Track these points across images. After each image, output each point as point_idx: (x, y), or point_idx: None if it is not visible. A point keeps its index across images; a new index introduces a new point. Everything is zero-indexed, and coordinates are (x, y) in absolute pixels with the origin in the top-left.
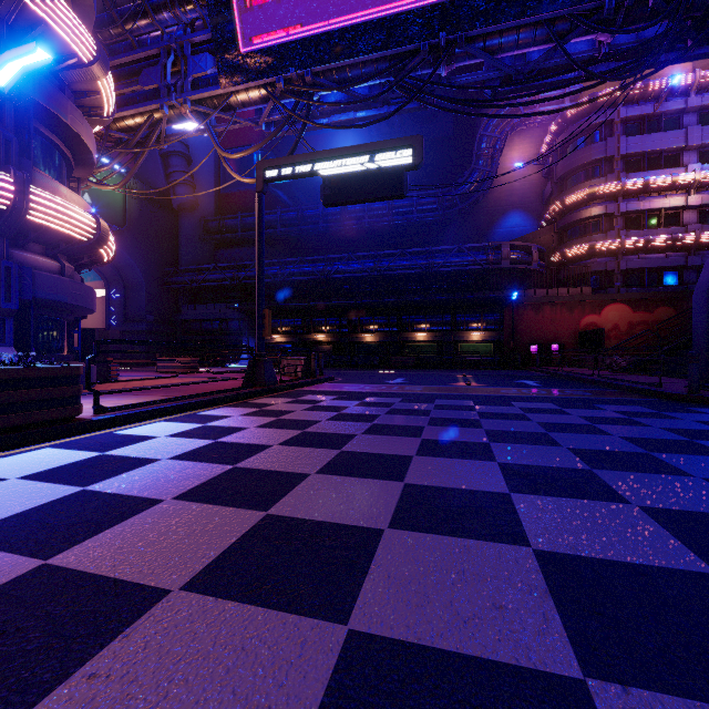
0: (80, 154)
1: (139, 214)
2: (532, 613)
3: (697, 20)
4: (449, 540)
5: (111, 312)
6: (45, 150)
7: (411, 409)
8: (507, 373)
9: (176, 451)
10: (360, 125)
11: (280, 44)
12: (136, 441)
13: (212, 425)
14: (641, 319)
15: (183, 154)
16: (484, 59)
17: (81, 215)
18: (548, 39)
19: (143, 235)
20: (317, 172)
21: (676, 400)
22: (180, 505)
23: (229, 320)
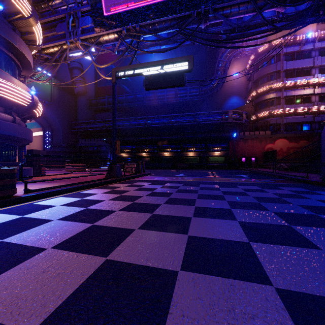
0: (24, 63)
1: (58, 96)
2: None
3: None
4: (219, 280)
5: (45, 142)
6: (6, 60)
7: (188, 189)
8: (232, 171)
9: (63, 214)
10: (163, 51)
11: (124, 11)
12: (43, 208)
13: (86, 199)
14: (293, 146)
15: (79, 68)
16: (223, 19)
17: (23, 92)
18: (254, 10)
19: (60, 106)
20: (141, 73)
21: (316, 184)
22: (54, 253)
23: (101, 146)
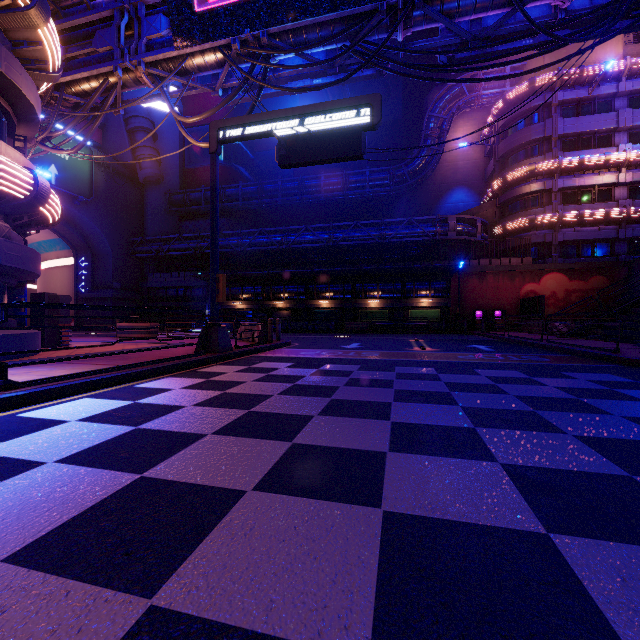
0: (21, 108)
1: (105, 186)
2: None
3: None
4: None
5: (79, 280)
6: None
7: (372, 379)
8: (456, 338)
9: (76, 446)
10: (317, 87)
11: (235, 4)
12: (35, 429)
13: (142, 403)
14: (577, 287)
15: (149, 130)
16: (442, 22)
17: (14, 168)
18: (506, 2)
19: (110, 206)
20: (272, 132)
21: (639, 366)
22: (5, 580)
23: (193, 288)
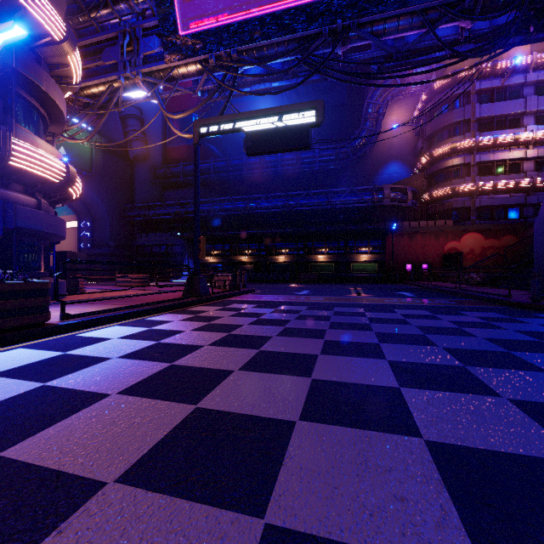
0: (54, 114)
1: (103, 163)
2: (430, 505)
3: (538, 10)
4: (351, 431)
5: (81, 239)
6: (26, 110)
7: (315, 315)
8: (389, 287)
9: (125, 351)
10: (275, 92)
11: (212, 29)
12: (93, 342)
13: (156, 329)
14: (491, 245)
15: (137, 117)
16: (372, 41)
17: (53, 161)
18: (422, 25)
19: (106, 179)
20: (241, 128)
21: (522, 308)
22: (123, 399)
23: (173, 245)
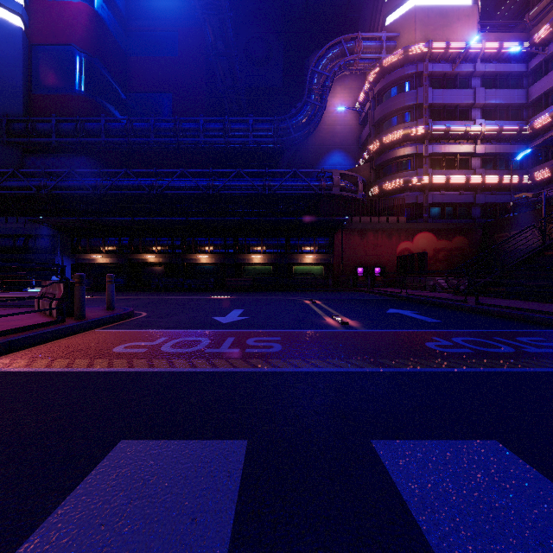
0: None
1: None
2: None
3: None
4: None
5: None
6: None
7: None
8: (352, 297)
9: None
10: None
11: None
12: None
13: None
14: (443, 246)
15: None
16: None
17: None
18: None
19: None
20: None
21: None
22: None
23: (38, 237)
